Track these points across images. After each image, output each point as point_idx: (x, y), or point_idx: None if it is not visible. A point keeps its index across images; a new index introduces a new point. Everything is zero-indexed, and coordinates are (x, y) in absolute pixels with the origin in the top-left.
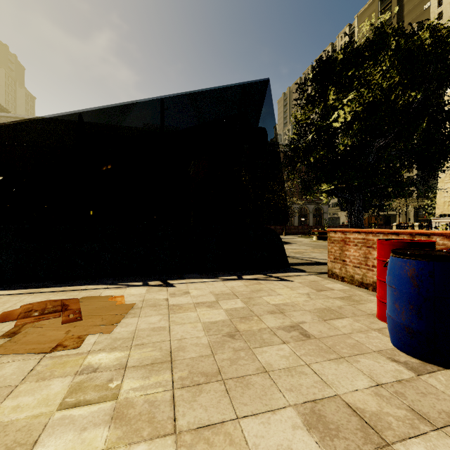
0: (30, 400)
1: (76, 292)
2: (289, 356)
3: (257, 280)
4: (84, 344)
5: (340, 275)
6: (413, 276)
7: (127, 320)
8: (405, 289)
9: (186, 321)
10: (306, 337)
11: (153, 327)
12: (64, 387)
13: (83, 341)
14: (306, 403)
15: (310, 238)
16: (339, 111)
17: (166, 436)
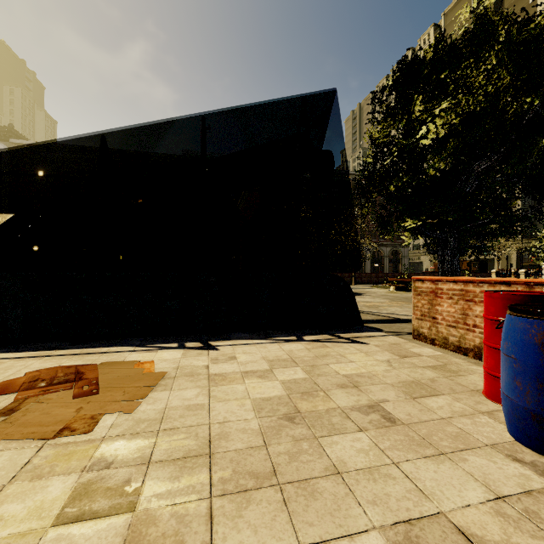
0: (18, 509)
1: (95, 355)
2: (369, 449)
3: (322, 342)
4: (97, 428)
5: (429, 336)
6: (543, 343)
7: (156, 395)
8: (531, 360)
9: (231, 397)
10: (391, 422)
11: (188, 404)
12: (65, 490)
13: (97, 423)
14: (397, 525)
15: (386, 288)
16: (429, 125)
17: None
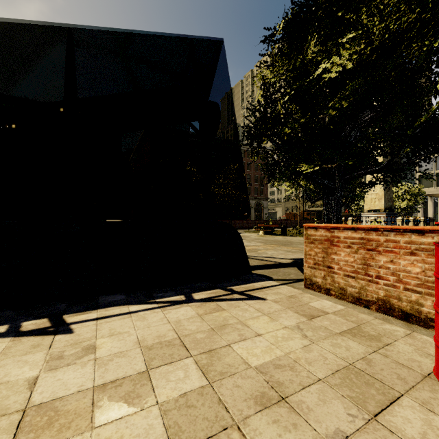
0: None
1: None
2: None
3: (216, 302)
4: None
5: (324, 286)
6: None
7: None
8: None
9: None
10: None
11: None
12: None
13: None
14: None
15: (256, 233)
16: (333, 57)
17: None
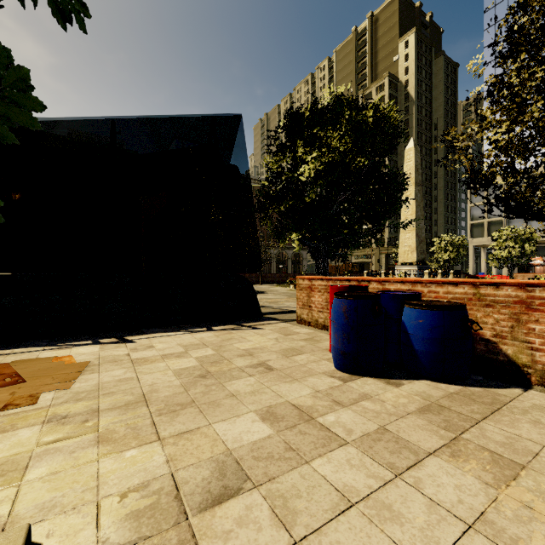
0: (0, 446)
1: None
2: (254, 384)
3: (228, 330)
4: (40, 401)
5: (307, 320)
6: (345, 312)
7: (86, 377)
8: (341, 322)
9: (155, 370)
10: (270, 370)
11: (119, 379)
12: (35, 433)
13: (38, 398)
14: (263, 409)
15: (287, 287)
16: (305, 166)
17: (153, 442)
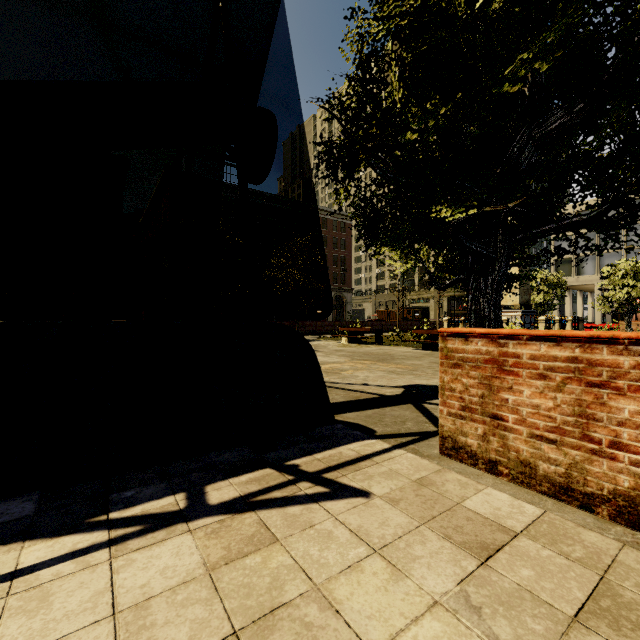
0: None
1: None
2: None
3: (257, 513)
4: None
5: (484, 454)
6: None
7: None
8: None
9: None
10: None
11: None
12: None
13: None
14: None
15: (336, 340)
16: None
17: None
